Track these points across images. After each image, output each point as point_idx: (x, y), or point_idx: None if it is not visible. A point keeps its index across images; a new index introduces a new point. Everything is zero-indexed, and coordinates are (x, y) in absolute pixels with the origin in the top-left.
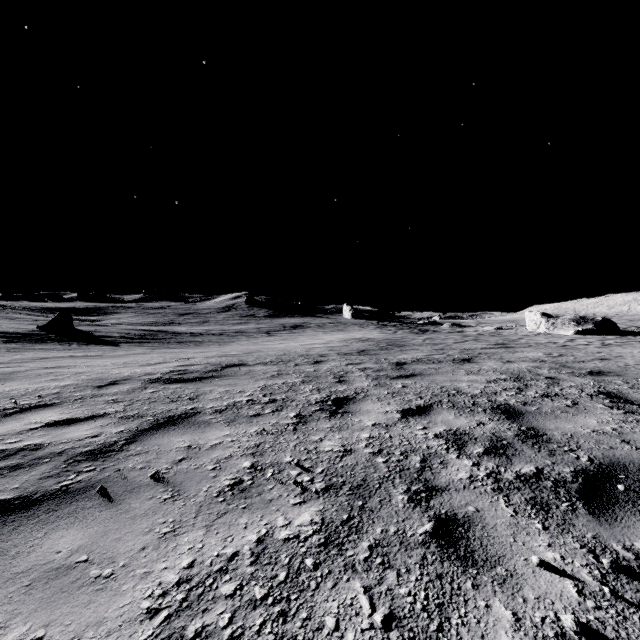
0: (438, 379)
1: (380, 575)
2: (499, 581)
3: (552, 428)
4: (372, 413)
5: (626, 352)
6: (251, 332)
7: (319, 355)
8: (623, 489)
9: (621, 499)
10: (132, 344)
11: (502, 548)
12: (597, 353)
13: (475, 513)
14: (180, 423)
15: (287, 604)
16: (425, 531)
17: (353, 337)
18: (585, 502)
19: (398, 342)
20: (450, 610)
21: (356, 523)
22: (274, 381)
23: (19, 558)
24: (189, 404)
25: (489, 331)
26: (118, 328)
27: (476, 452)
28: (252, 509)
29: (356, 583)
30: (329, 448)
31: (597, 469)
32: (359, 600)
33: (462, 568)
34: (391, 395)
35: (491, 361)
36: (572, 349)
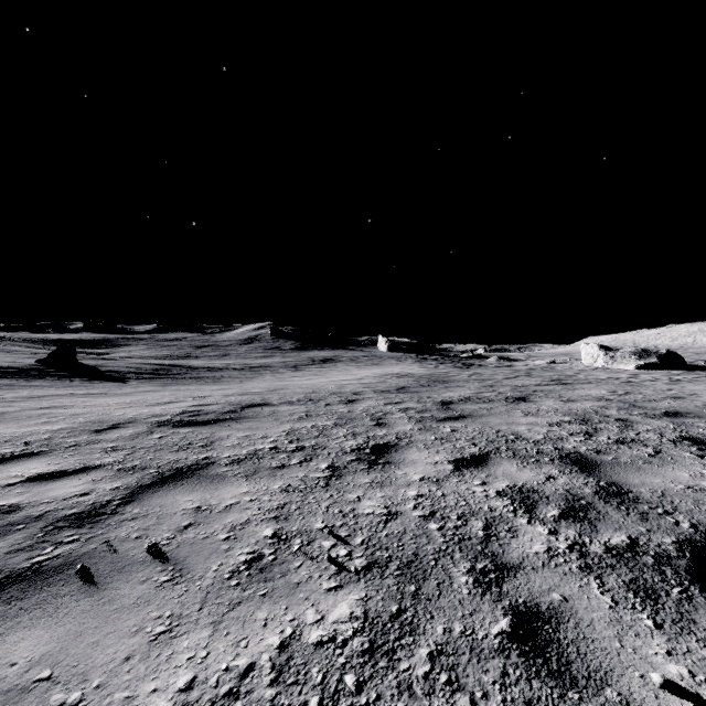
0: (492, 421)
1: (447, 702)
2: None
3: (637, 483)
4: (419, 464)
5: (700, 389)
6: (276, 366)
7: (353, 393)
8: None
9: None
10: (142, 380)
11: (607, 658)
12: (667, 390)
13: (563, 603)
14: (189, 477)
15: None
16: (501, 631)
17: (390, 372)
18: (701, 587)
19: (441, 378)
20: None
21: (409, 618)
22: (302, 424)
23: None
24: (201, 452)
25: (541, 365)
26: (127, 362)
27: (550, 515)
28: (274, 597)
29: None
30: (369, 510)
31: (705, 539)
32: None
33: (558, 690)
34: (439, 441)
35: (549, 400)
36: (638, 386)
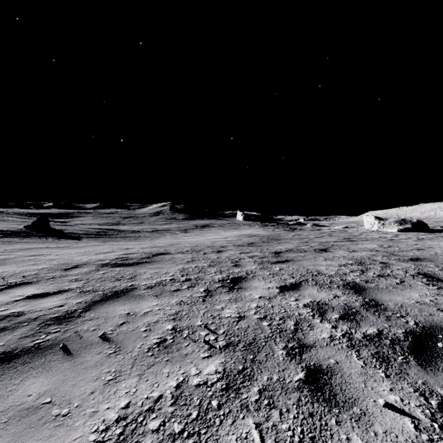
0: (304, 264)
1: (267, 414)
2: (355, 418)
3: (387, 300)
4: (259, 289)
5: (435, 244)
6: (173, 230)
7: (221, 246)
8: (442, 346)
9: (441, 354)
10: (90, 238)
11: (356, 392)
12: (415, 245)
13: (335, 364)
14: (122, 296)
15: (198, 437)
16: (299, 379)
17: (244, 233)
18: (415, 356)
19: (276, 237)
20: (320, 442)
21: (249, 372)
22: (189, 265)
23: (0, 400)
24: (129, 282)
25: (338, 229)
26: (81, 227)
27: (334, 318)
28: (173, 361)
29: (249, 420)
30: (228, 315)
31: (421, 331)
32: (252, 434)
33: (328, 408)
34: (272, 275)
35: (341, 251)
36: (397, 242)
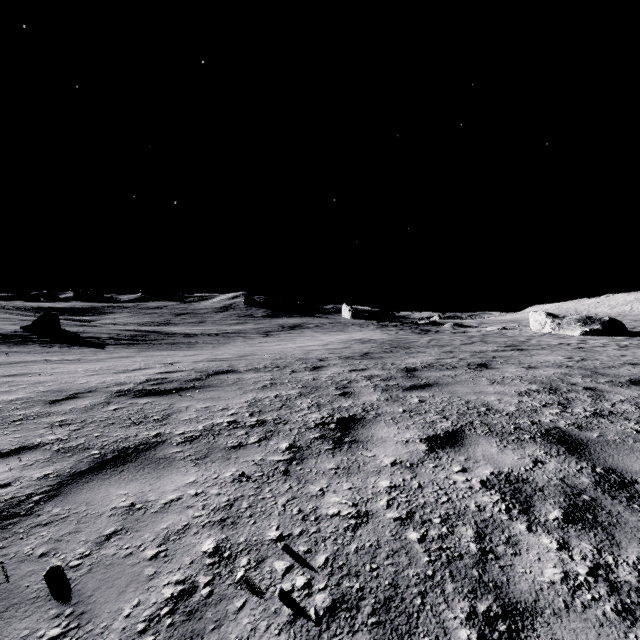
0: (459, 390)
1: None
2: None
3: (638, 470)
4: (388, 443)
5: None
6: (248, 333)
7: (318, 359)
8: None
9: None
10: (119, 346)
11: None
12: (621, 356)
13: None
14: (132, 460)
15: None
16: None
17: (354, 338)
18: None
19: (402, 344)
20: None
21: None
22: (265, 393)
23: None
24: (154, 428)
25: (492, 331)
26: (109, 329)
27: (553, 518)
28: None
29: None
30: (335, 509)
31: None
32: None
33: None
34: (408, 414)
35: (511, 366)
36: (591, 352)
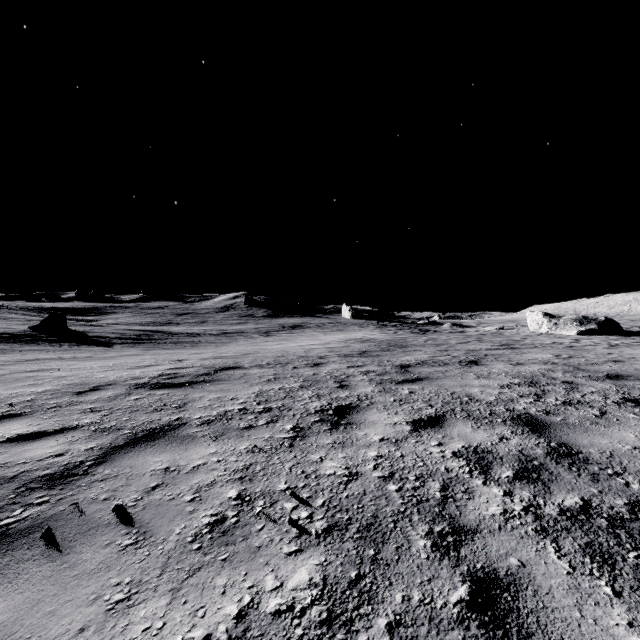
0: (447, 384)
1: None
2: None
3: (586, 444)
4: (379, 425)
5: (637, 353)
6: (249, 332)
7: (319, 357)
8: None
9: None
10: (126, 345)
11: (568, 629)
12: (608, 354)
13: (520, 568)
14: (161, 438)
15: None
16: (460, 599)
17: (353, 337)
18: None
19: (400, 343)
20: None
21: (368, 585)
22: (270, 386)
23: None
24: (174, 414)
25: (490, 331)
26: (113, 328)
27: (505, 476)
28: (234, 562)
29: None
30: (331, 471)
31: None
32: None
33: None
34: (398, 403)
35: (500, 363)
36: (580, 350)
